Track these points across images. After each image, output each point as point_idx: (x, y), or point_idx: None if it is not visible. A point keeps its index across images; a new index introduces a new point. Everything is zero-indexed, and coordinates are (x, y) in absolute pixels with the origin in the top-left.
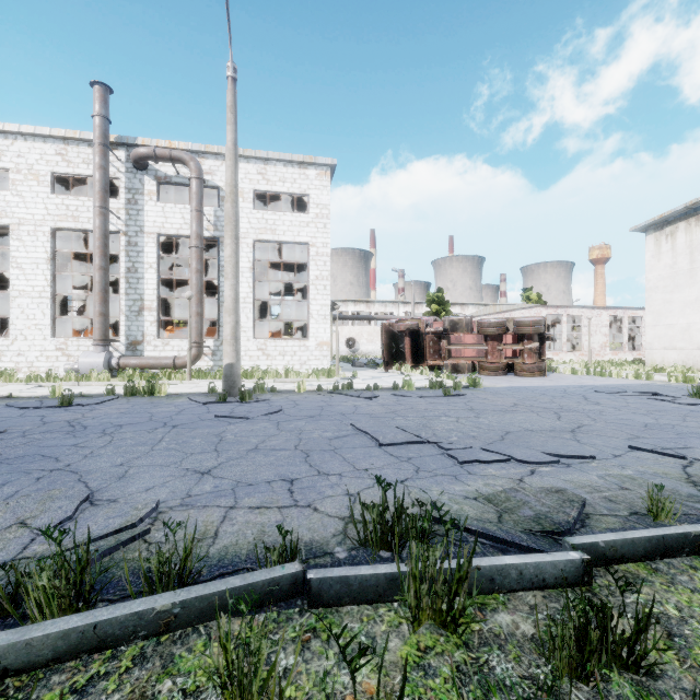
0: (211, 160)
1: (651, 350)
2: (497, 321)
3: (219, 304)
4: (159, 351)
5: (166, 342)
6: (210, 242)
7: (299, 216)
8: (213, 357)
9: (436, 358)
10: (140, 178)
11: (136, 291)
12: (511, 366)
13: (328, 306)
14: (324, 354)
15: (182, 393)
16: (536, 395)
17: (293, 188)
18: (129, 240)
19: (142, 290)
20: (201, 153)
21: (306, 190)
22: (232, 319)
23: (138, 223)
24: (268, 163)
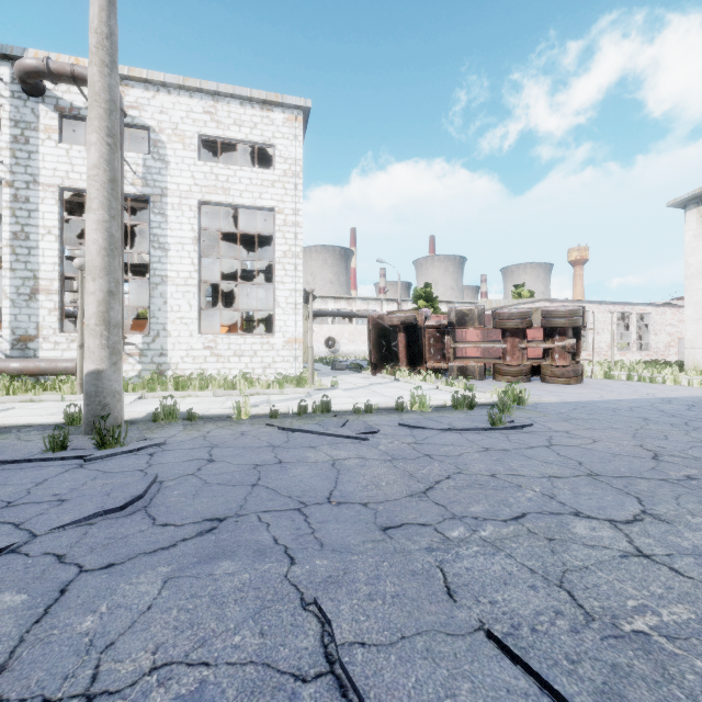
0: (138, 89)
1: (693, 349)
2: (520, 310)
3: (150, 287)
4: (61, 350)
5: (72, 338)
6: (140, 203)
7: (261, 172)
8: (142, 358)
9: (439, 359)
10: (33, 108)
11: (26, 266)
12: (534, 370)
13: (300, 292)
14: (294, 355)
15: (15, 424)
16: (639, 422)
17: (253, 135)
18: (16, 193)
19: (36, 264)
20: (124, 79)
21: (271, 139)
22: (99, 287)
23: (29, 170)
24: (219, 99)
